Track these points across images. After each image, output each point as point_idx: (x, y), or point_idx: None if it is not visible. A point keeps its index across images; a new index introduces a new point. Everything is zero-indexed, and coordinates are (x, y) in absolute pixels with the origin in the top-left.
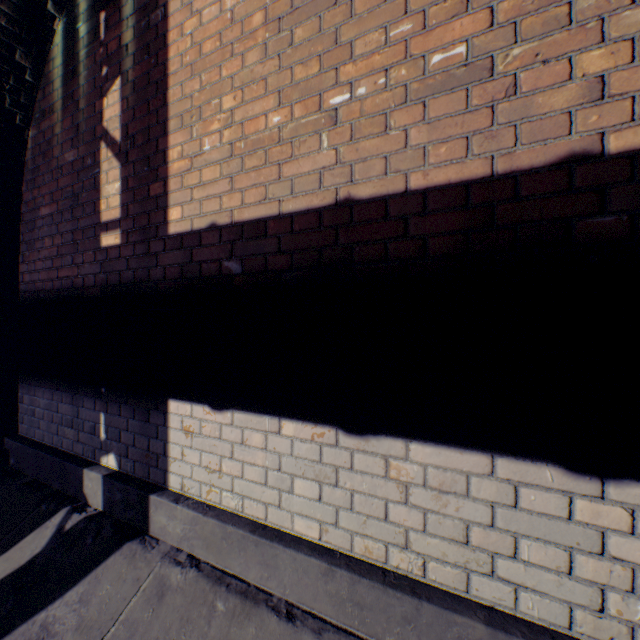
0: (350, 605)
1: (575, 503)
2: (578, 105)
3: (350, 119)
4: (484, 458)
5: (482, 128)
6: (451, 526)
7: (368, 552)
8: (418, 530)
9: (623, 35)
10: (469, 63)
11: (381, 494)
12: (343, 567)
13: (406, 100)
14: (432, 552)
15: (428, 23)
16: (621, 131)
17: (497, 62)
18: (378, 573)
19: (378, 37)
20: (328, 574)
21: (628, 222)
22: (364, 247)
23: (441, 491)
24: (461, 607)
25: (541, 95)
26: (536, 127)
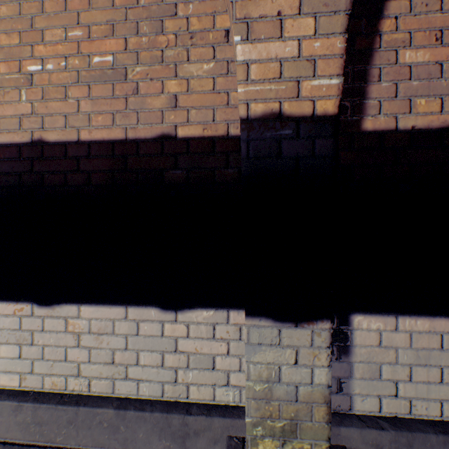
0: (34, 426)
1: (165, 326)
2: (166, 108)
3: (42, 84)
4: (123, 309)
5: (122, 110)
6: (105, 354)
7: (55, 385)
8: (86, 362)
9: (185, 76)
10: (115, 68)
11: (63, 344)
12: (30, 401)
13: (79, 81)
14: (94, 374)
15: (92, 35)
16: (184, 126)
17: (129, 72)
18: (57, 398)
19: (61, 33)
20: (18, 409)
21: (187, 175)
22: (52, 175)
23: (99, 334)
24: (105, 403)
25: (150, 98)
26: (148, 115)
